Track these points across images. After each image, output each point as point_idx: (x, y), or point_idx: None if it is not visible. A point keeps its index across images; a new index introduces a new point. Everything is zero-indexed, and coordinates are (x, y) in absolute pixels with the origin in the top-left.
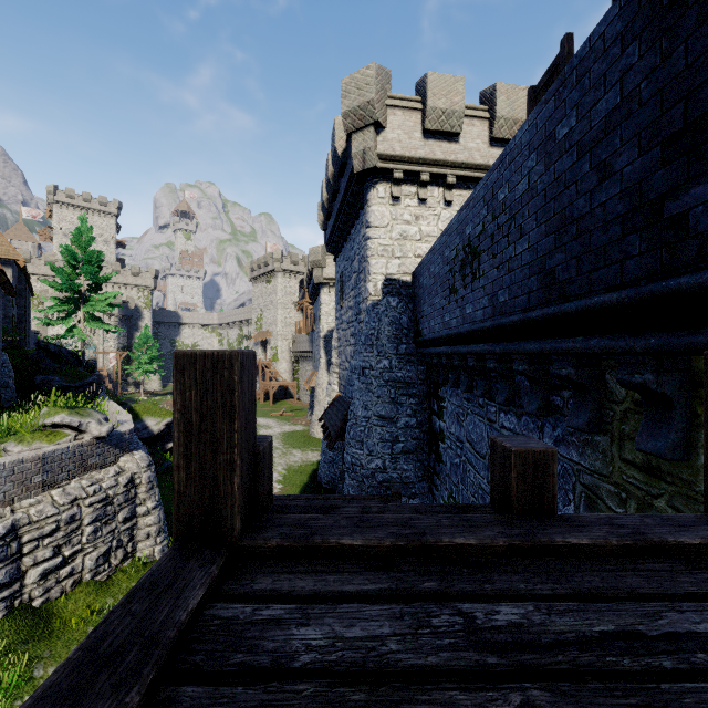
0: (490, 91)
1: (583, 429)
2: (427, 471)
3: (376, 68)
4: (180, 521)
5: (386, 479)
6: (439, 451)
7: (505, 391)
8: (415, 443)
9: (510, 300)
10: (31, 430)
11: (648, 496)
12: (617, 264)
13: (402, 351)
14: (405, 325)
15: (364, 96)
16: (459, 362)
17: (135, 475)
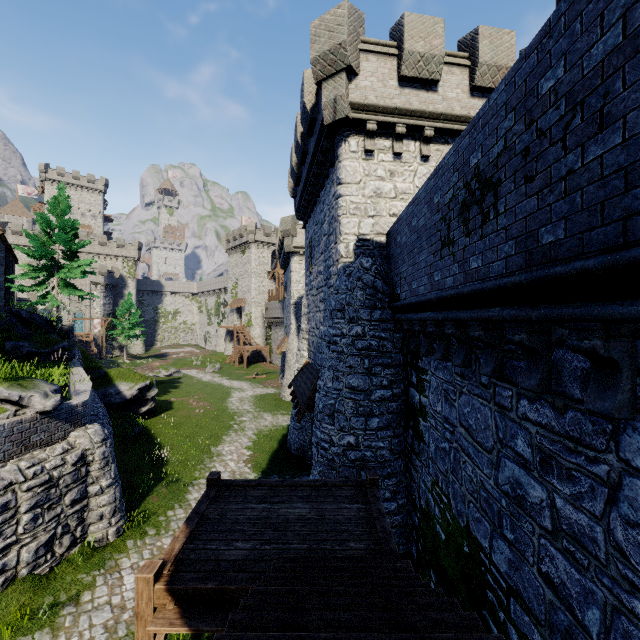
0: (471, 36)
1: None
2: (403, 447)
3: (348, 6)
4: None
5: (359, 457)
6: (419, 429)
7: (535, 372)
8: (390, 417)
9: (570, 237)
10: None
11: None
12: None
13: (376, 317)
14: (379, 289)
15: (335, 38)
16: (454, 330)
17: (87, 451)
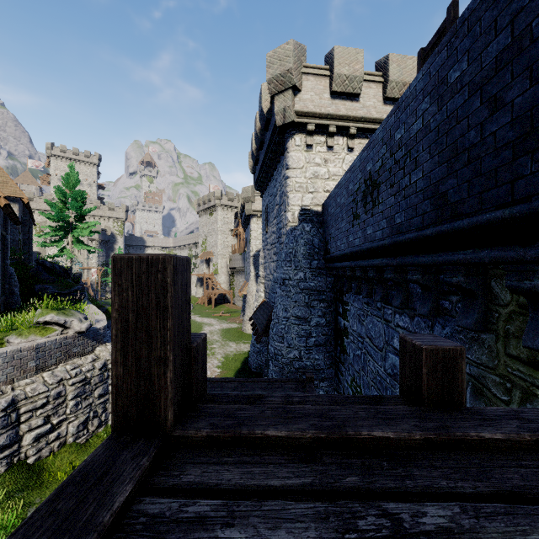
0: (384, 60)
1: (471, 328)
2: (334, 360)
3: (294, 43)
4: (118, 412)
5: (302, 366)
6: (344, 345)
7: (399, 296)
8: (324, 338)
9: (406, 221)
10: (28, 326)
11: (533, 386)
12: (508, 184)
13: (314, 265)
14: (316, 245)
15: (284, 66)
16: (361, 273)
17: (108, 361)
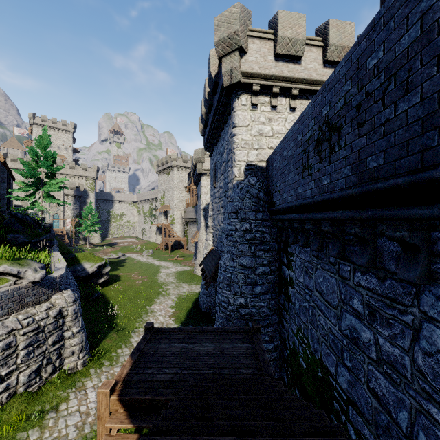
0: (324, 26)
1: None
2: (278, 306)
3: (240, 6)
4: None
5: (248, 313)
6: (288, 294)
7: (365, 254)
8: (269, 285)
9: (387, 163)
10: None
11: None
12: None
13: (259, 217)
14: (261, 199)
15: (231, 28)
16: (311, 226)
17: (63, 308)
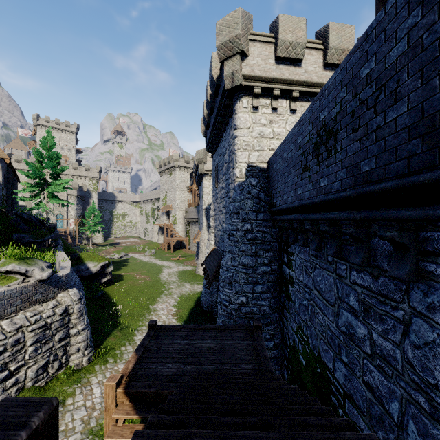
0: (324, 29)
1: None
2: (278, 305)
3: (241, 11)
4: None
5: (249, 311)
6: (289, 292)
7: (360, 253)
8: (270, 284)
9: (378, 168)
10: None
11: None
12: None
13: (260, 218)
14: (262, 199)
15: (233, 32)
16: (310, 226)
17: (69, 306)
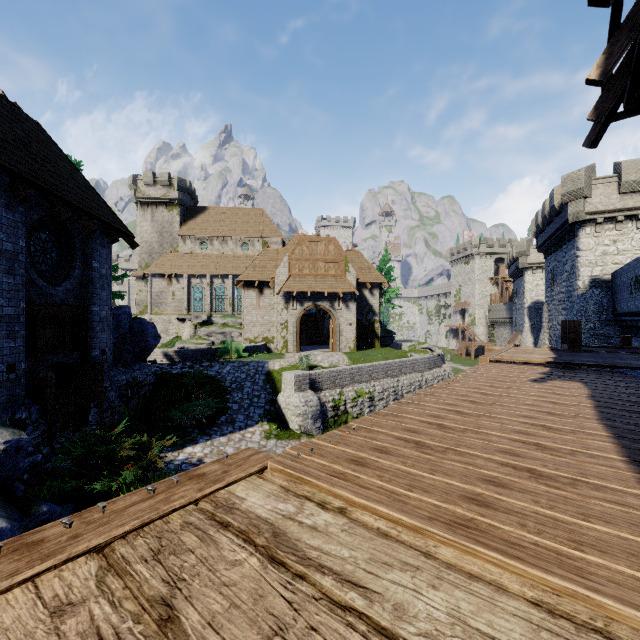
0: None
1: None
2: None
3: (584, 170)
4: (562, 342)
5: None
6: None
7: None
8: None
9: None
10: (415, 349)
11: None
12: None
13: (602, 319)
14: (605, 304)
15: (576, 186)
16: (635, 324)
17: (449, 373)
